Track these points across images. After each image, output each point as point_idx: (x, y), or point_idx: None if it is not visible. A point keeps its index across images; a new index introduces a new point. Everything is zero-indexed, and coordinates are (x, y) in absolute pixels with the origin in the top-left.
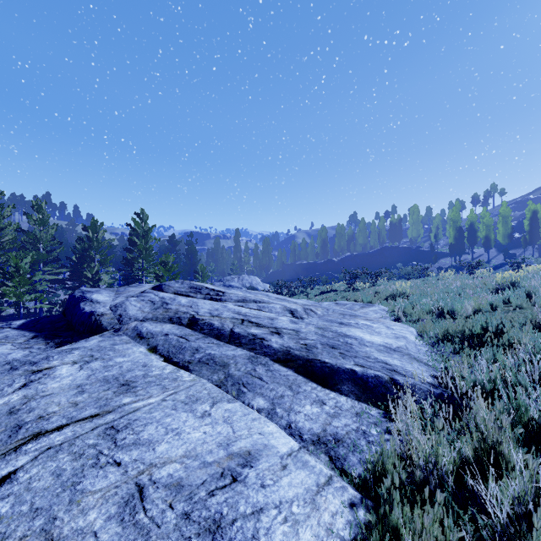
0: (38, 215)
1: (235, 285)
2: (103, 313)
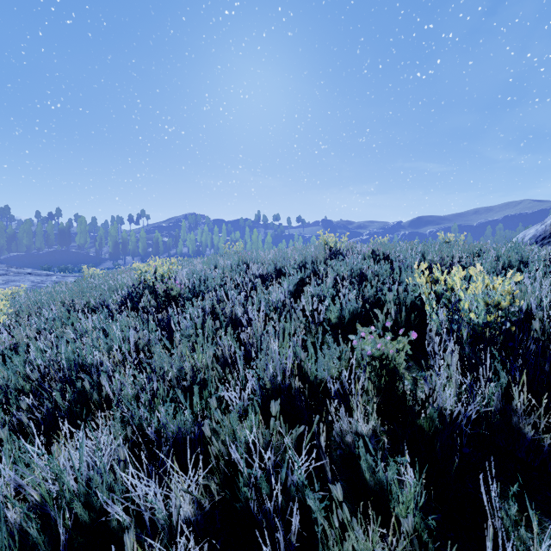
0: None
1: None
2: None
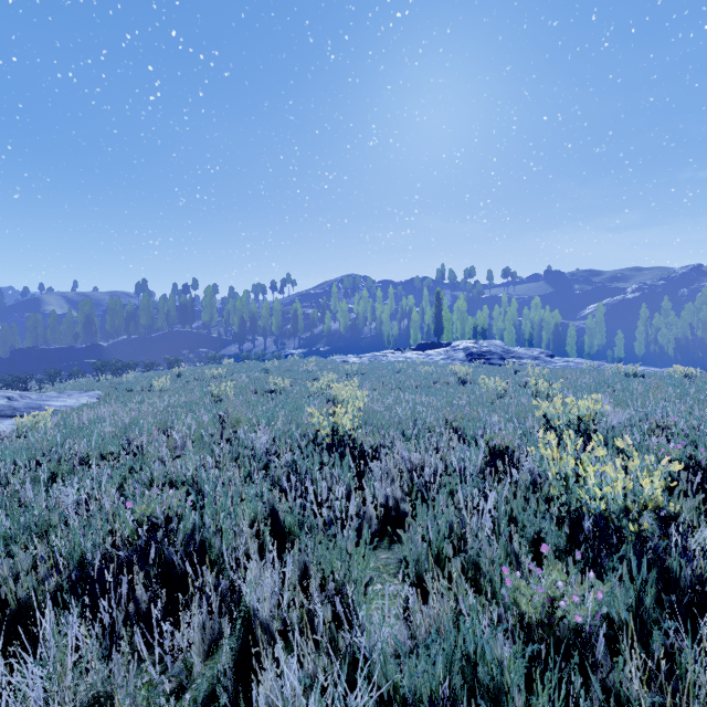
0: None
1: None
2: None
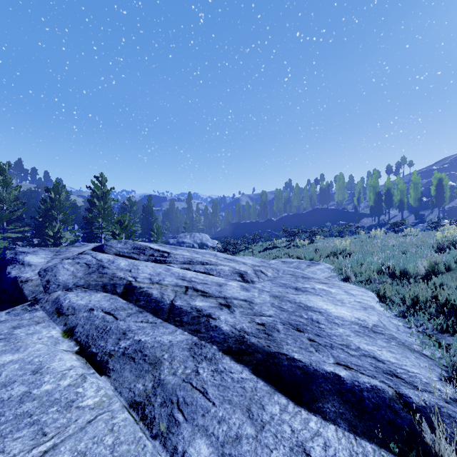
0: (1, 177)
1: (187, 241)
2: (28, 278)
